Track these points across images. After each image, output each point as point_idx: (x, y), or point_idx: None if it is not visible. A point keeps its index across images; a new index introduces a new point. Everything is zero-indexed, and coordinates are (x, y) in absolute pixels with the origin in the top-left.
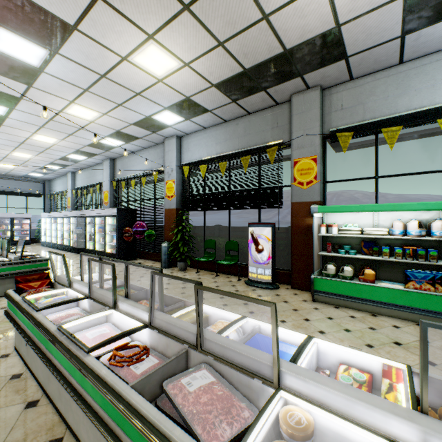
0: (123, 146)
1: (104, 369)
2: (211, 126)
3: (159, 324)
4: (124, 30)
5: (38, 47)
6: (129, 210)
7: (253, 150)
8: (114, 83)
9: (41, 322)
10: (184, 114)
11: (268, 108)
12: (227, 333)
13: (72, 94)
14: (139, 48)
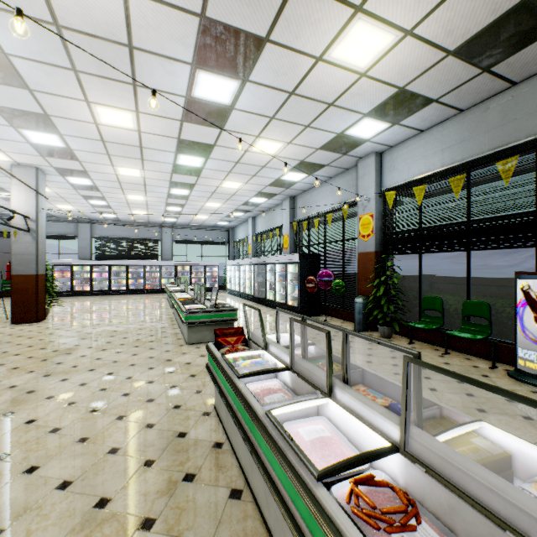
0: (306, 180)
1: (356, 534)
2: (433, 126)
3: (422, 453)
4: (323, 16)
5: (230, 81)
6: (312, 256)
7: (523, 145)
8: (303, 98)
9: (245, 397)
10: (390, 118)
11: None
12: None
13: (258, 128)
14: (340, 35)
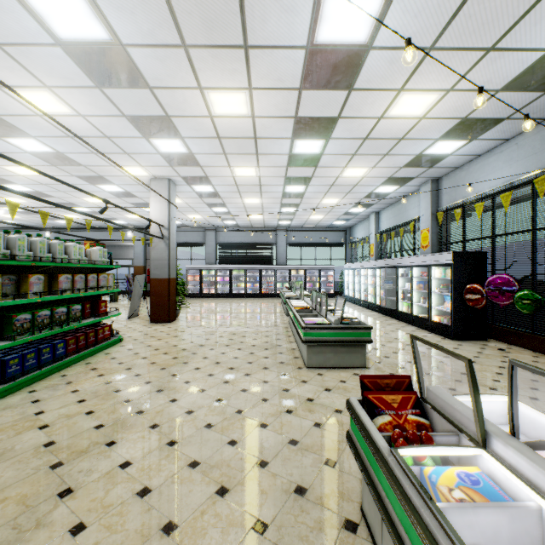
0: (462, 150)
1: None
2: None
3: None
4: None
5: None
6: (473, 255)
7: None
8: None
9: None
10: None
11: None
12: None
13: (404, 74)
14: None
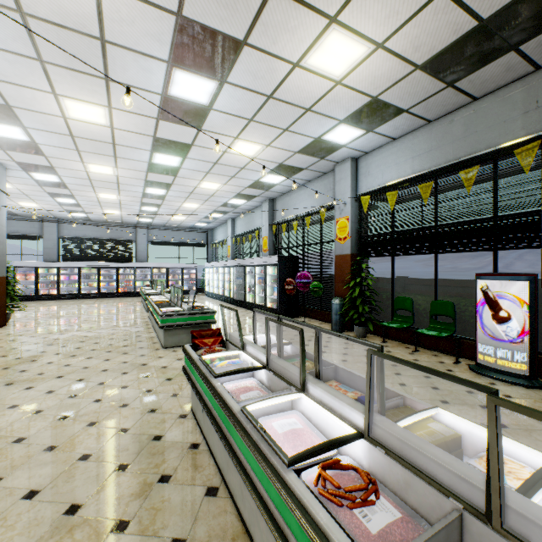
0: (285, 182)
1: (321, 510)
2: (404, 135)
3: (383, 438)
4: (299, 24)
5: (208, 81)
6: (291, 258)
7: (483, 156)
8: (281, 102)
9: (221, 395)
10: (365, 125)
11: (516, 81)
12: (539, 497)
13: (237, 129)
14: (316, 43)
